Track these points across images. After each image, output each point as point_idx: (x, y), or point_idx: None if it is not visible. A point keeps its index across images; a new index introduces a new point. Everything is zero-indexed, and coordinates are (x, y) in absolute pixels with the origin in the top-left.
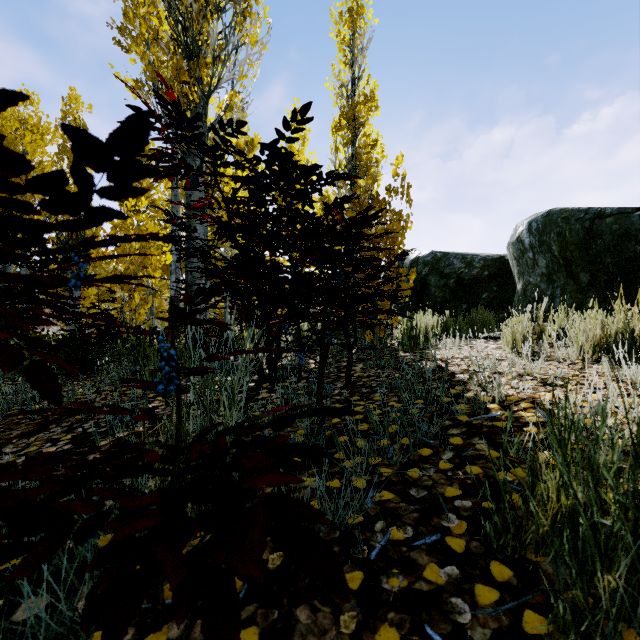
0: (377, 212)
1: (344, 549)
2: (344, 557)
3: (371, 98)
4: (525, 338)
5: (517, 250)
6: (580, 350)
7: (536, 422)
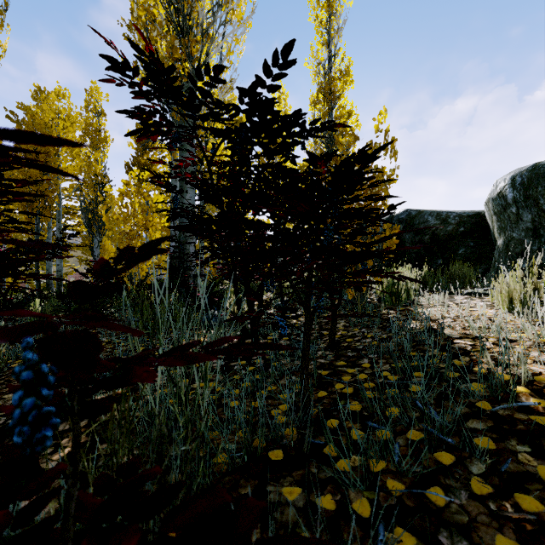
0: (379, 149)
1: None
2: None
3: (346, 73)
4: (524, 297)
5: (498, 205)
6: None
7: None
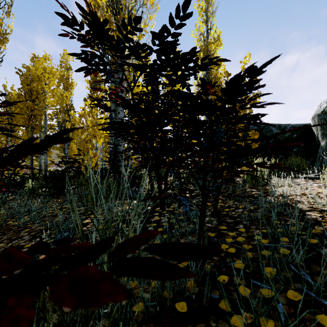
0: (266, 64)
1: None
2: None
3: (217, 39)
4: None
5: (322, 119)
6: None
7: None
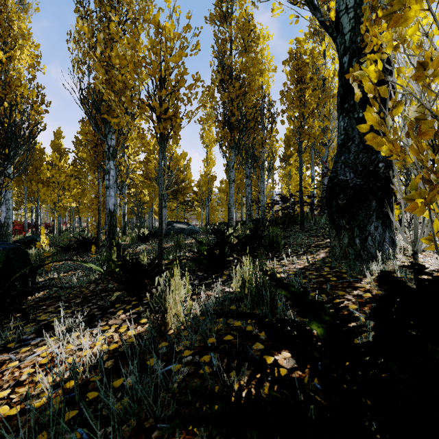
0: None
1: None
2: None
3: None
4: None
5: None
6: None
7: None
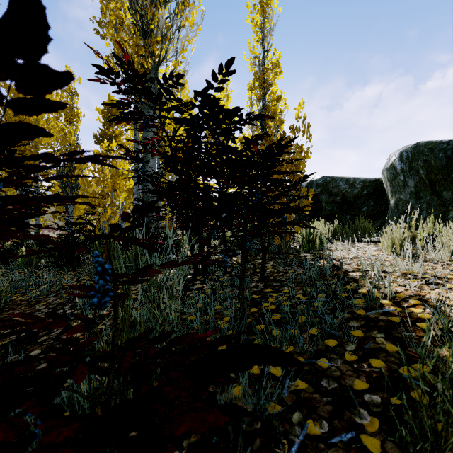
0: (289, 141)
1: (266, 441)
2: (266, 451)
3: (276, 65)
4: (402, 243)
5: (390, 174)
6: (451, 253)
7: (447, 330)
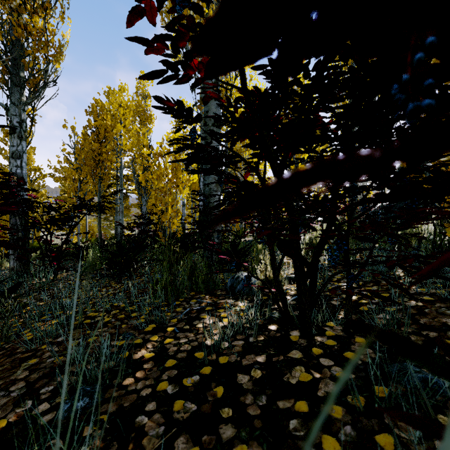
0: None
1: None
2: None
3: None
4: None
5: None
6: None
7: None
